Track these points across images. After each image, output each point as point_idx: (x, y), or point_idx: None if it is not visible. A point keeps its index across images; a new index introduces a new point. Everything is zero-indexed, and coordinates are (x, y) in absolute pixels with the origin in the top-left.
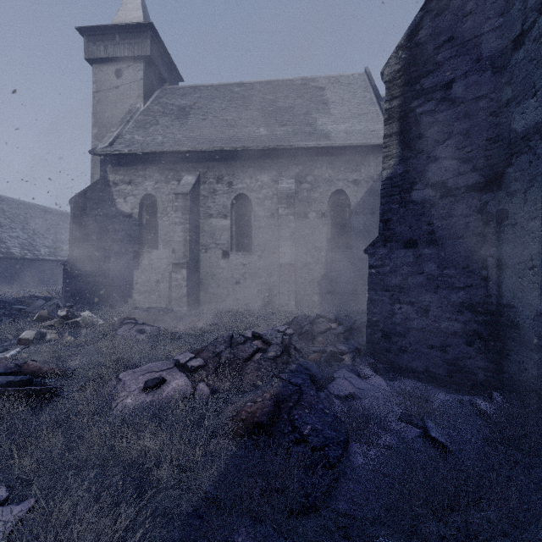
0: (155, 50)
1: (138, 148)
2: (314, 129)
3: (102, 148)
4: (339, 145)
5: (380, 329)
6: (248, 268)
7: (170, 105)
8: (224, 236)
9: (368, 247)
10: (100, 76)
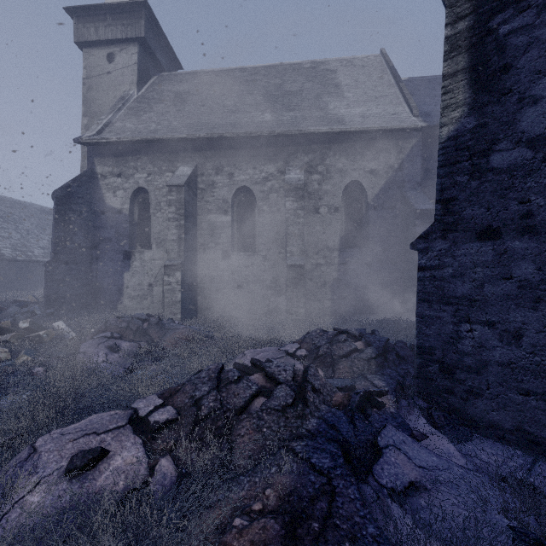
0: (150, 32)
1: (128, 136)
2: (326, 113)
3: (88, 136)
4: (354, 129)
5: (437, 359)
6: (251, 270)
7: (166, 91)
8: (225, 234)
9: (418, 240)
10: (90, 61)
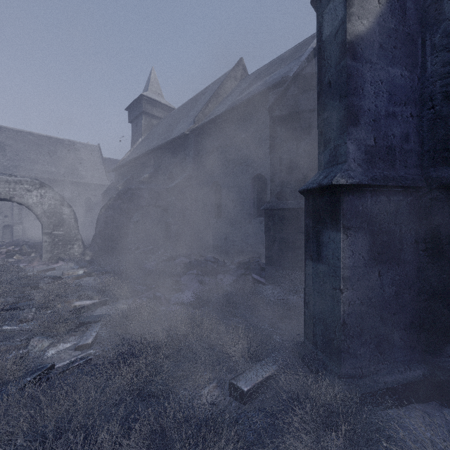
0: None
1: None
2: (78, 172)
3: None
4: (89, 183)
5: None
6: None
7: None
8: None
9: None
10: None
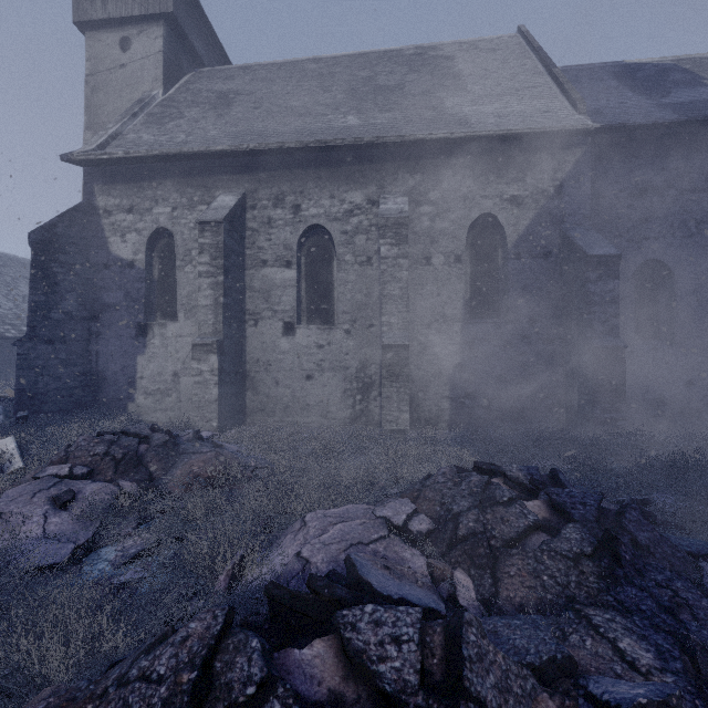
0: (182, 7)
1: (141, 149)
2: (441, 113)
3: (82, 151)
4: (487, 133)
5: None
6: (327, 353)
7: (205, 91)
8: (287, 298)
9: None
10: (96, 50)
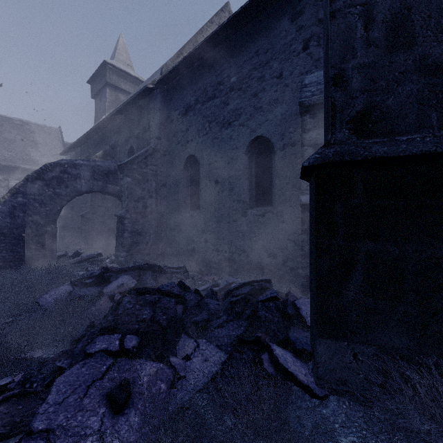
0: None
1: None
2: (30, 158)
3: None
4: None
5: None
6: None
7: None
8: None
9: None
10: None
